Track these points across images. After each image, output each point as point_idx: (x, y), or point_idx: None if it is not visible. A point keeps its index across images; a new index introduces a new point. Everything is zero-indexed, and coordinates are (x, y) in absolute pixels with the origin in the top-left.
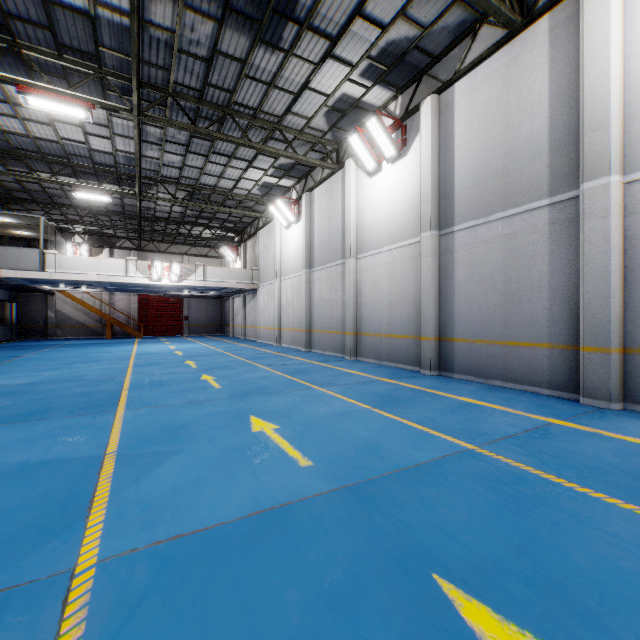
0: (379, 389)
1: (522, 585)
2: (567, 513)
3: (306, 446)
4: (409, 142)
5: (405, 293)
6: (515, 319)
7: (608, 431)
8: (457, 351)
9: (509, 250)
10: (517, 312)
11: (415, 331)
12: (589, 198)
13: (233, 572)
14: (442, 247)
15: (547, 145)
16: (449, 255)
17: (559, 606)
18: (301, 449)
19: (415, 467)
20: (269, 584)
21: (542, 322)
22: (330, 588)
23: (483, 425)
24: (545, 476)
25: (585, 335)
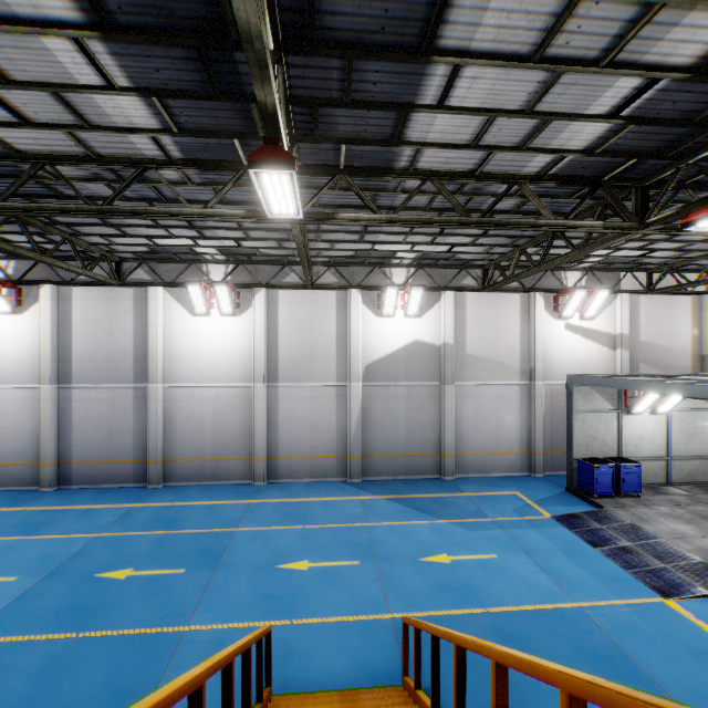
0: (16, 520)
1: (118, 564)
2: (132, 543)
3: (5, 574)
4: (27, 305)
5: (22, 427)
6: (116, 447)
7: (154, 503)
8: (75, 470)
9: (112, 407)
10: (117, 443)
11: (34, 458)
12: (151, 392)
13: (30, 608)
14: (62, 396)
15: (133, 356)
16: (68, 403)
17: (126, 563)
18: (4, 576)
19: (75, 554)
20: (46, 602)
21: (130, 448)
22: (66, 592)
23: (100, 521)
24: (127, 534)
25: (150, 456)
